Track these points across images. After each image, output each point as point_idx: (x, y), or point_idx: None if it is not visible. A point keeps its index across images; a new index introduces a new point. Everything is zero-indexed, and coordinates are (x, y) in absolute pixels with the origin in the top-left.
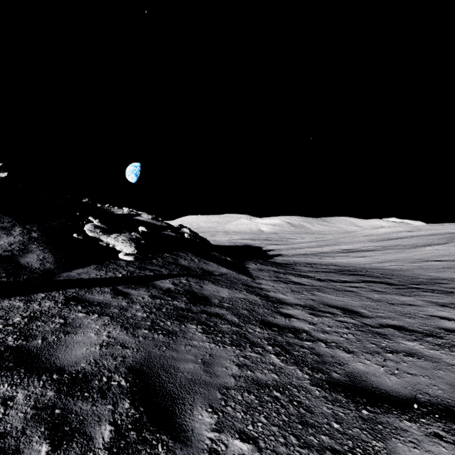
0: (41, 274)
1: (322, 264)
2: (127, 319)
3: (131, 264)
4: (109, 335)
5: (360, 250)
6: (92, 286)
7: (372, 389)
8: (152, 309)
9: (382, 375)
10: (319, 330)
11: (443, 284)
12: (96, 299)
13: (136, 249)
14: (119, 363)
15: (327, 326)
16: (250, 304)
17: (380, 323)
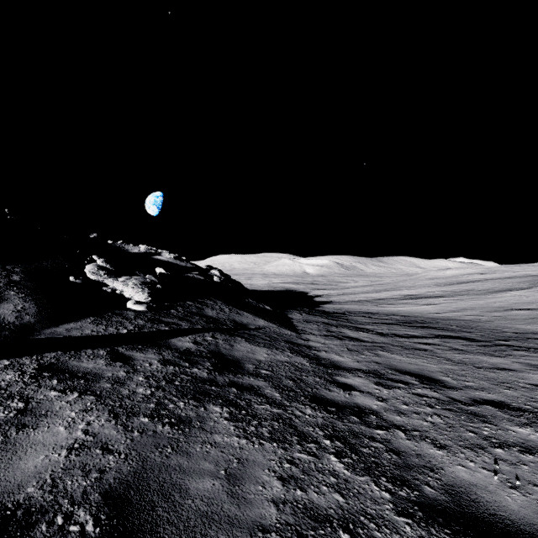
0: (15, 330)
1: (382, 314)
2: (121, 400)
3: (142, 316)
4: (87, 428)
5: (426, 296)
6: (82, 348)
7: (491, 518)
8: (160, 382)
9: (498, 490)
10: (392, 409)
11: (537, 340)
12: (82, 368)
13: (150, 295)
14: (91, 484)
15: (402, 403)
16: (296, 370)
17: (473, 398)
